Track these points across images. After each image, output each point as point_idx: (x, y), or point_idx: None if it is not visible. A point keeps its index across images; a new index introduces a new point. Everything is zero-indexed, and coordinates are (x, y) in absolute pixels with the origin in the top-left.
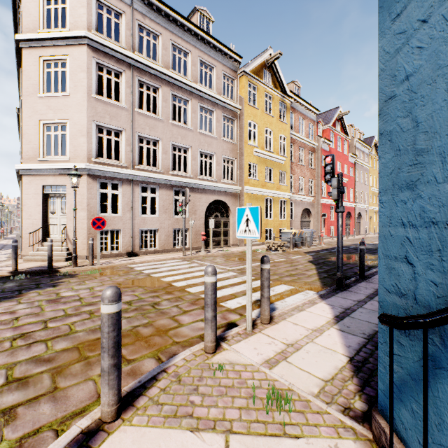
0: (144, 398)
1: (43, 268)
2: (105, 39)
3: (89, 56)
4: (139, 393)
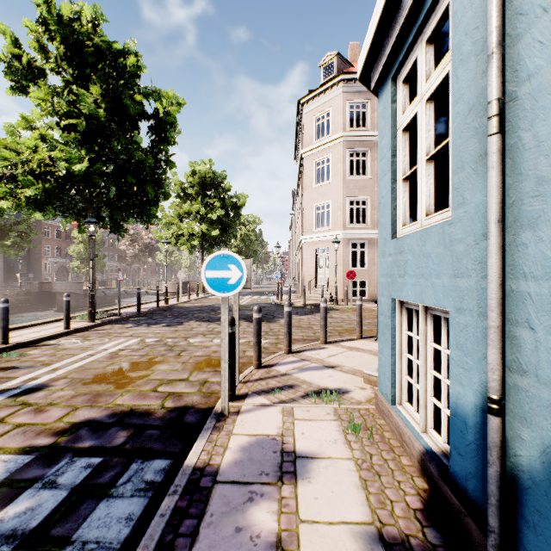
0: (370, 339)
1: (318, 304)
2: (355, 130)
3: (344, 149)
4: (369, 338)
